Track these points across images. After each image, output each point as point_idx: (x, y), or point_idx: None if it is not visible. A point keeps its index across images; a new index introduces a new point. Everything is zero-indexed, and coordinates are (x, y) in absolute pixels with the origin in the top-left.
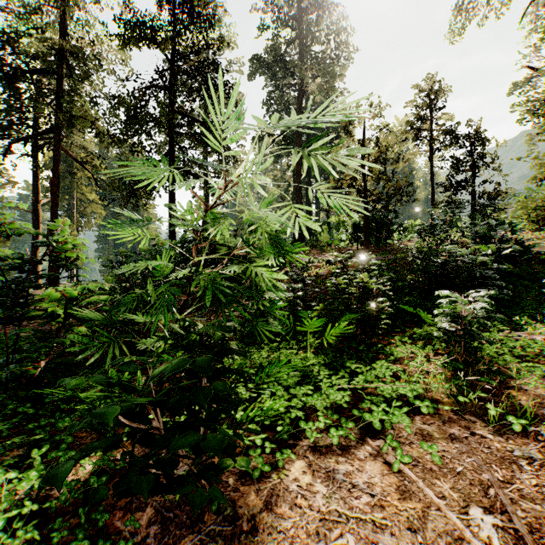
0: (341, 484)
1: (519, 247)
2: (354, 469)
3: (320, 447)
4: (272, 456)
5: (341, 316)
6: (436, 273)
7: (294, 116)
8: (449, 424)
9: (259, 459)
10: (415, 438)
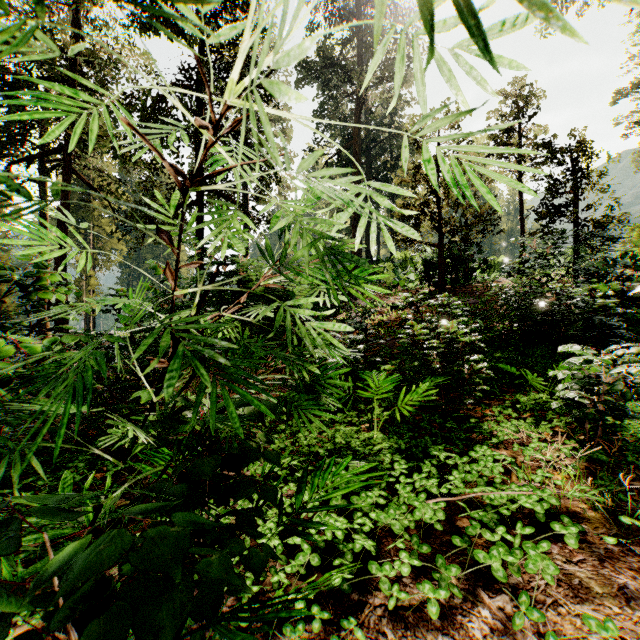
0: None
1: None
2: None
3: (404, 609)
4: (324, 627)
5: (418, 379)
6: (537, 321)
7: None
8: (610, 564)
9: None
10: (561, 592)
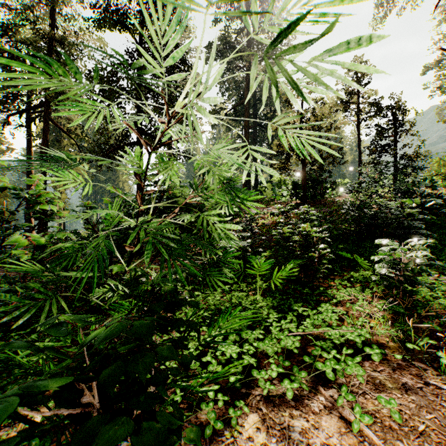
0: (298, 444)
1: (438, 200)
2: (310, 425)
3: (273, 397)
4: (225, 407)
5: (286, 261)
6: (367, 223)
7: (253, 17)
8: (399, 372)
9: (211, 414)
10: (368, 387)
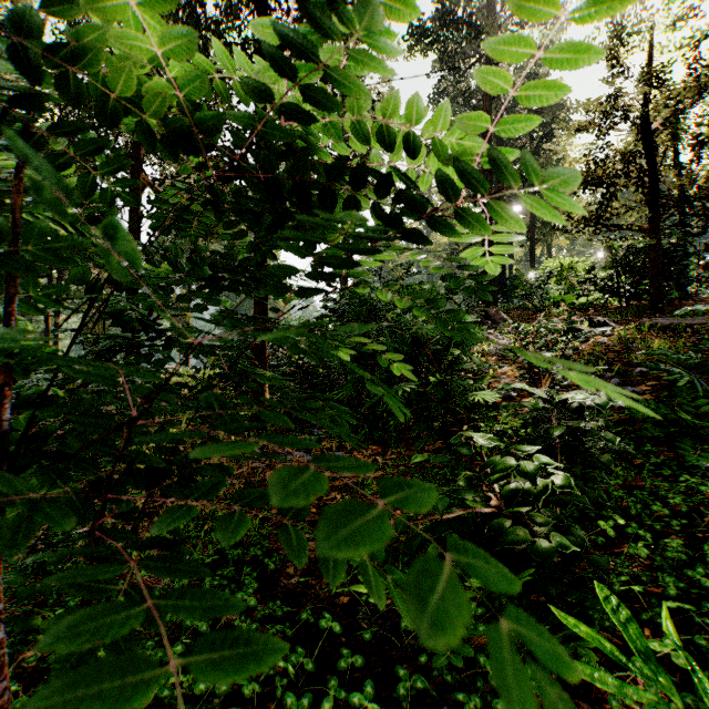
0: None
1: None
2: None
3: None
4: None
5: None
6: None
7: None
8: None
9: None
10: None
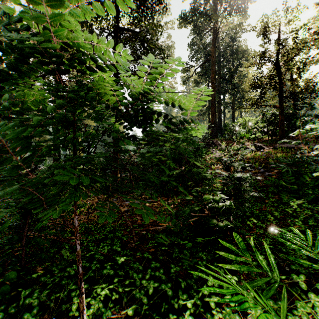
0: None
1: None
2: None
3: None
4: None
5: None
6: None
7: None
8: None
9: None
10: None
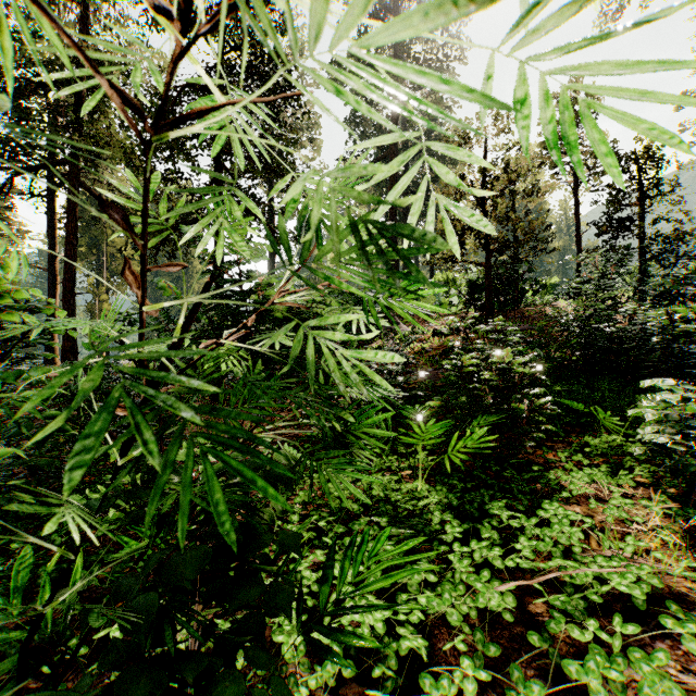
0: None
1: None
2: None
3: None
4: None
5: (469, 418)
6: (603, 349)
7: None
8: None
9: None
10: None
